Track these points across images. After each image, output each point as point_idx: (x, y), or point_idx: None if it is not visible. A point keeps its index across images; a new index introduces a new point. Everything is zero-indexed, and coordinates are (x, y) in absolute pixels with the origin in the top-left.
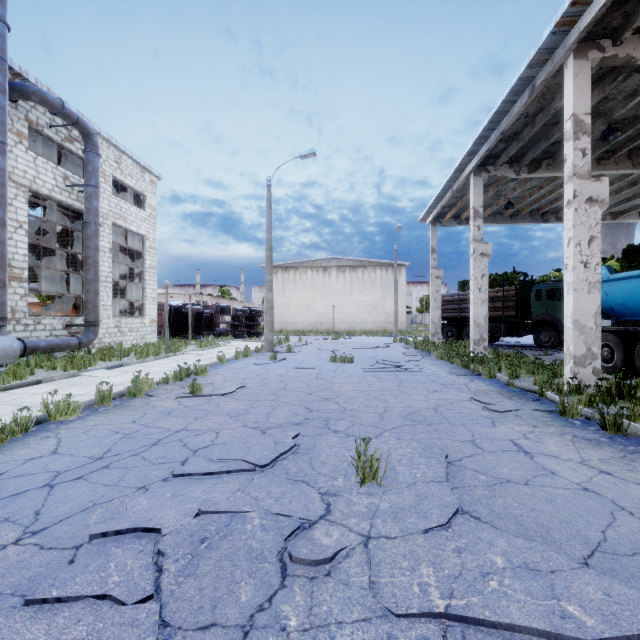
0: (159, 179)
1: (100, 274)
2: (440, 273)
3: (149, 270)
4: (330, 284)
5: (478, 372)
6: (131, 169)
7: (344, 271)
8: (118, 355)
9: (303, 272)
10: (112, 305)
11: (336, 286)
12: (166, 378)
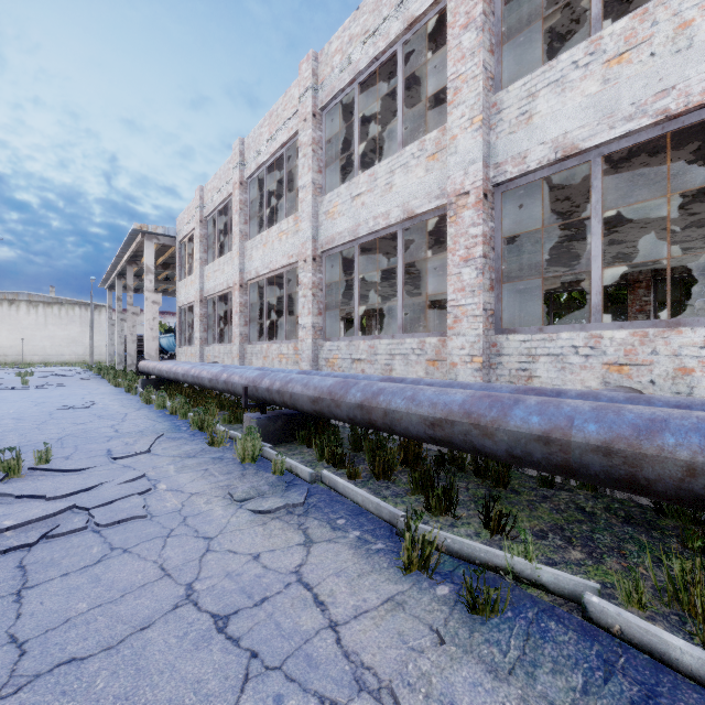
0: None
1: None
2: (115, 322)
3: None
4: (19, 317)
5: None
6: None
7: (37, 306)
8: None
9: None
10: None
11: (27, 320)
12: None
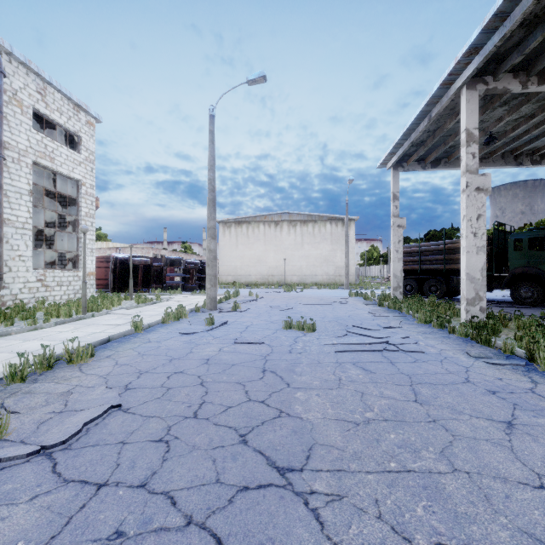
0: (98, 121)
1: (14, 219)
2: (402, 222)
3: (85, 218)
4: (281, 238)
5: (512, 354)
6: (60, 104)
7: (295, 225)
8: (8, 319)
9: (255, 226)
10: (47, 257)
11: (287, 240)
12: None
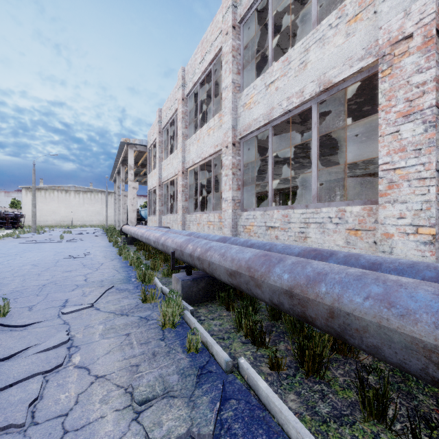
0: None
1: None
2: None
3: None
4: (70, 200)
5: None
6: None
7: (79, 193)
8: None
9: (51, 192)
10: None
11: (74, 201)
12: (3, 236)
